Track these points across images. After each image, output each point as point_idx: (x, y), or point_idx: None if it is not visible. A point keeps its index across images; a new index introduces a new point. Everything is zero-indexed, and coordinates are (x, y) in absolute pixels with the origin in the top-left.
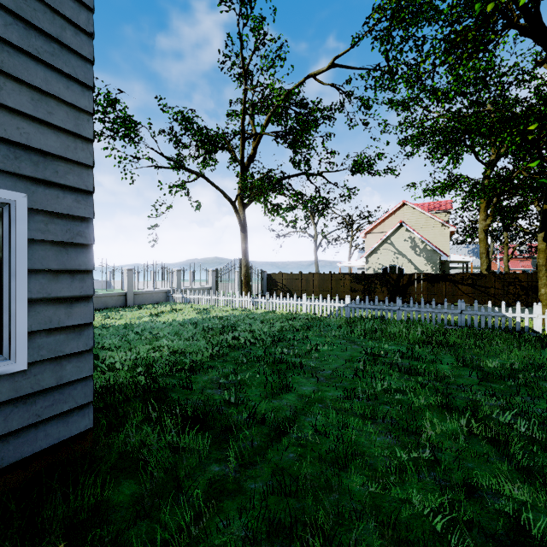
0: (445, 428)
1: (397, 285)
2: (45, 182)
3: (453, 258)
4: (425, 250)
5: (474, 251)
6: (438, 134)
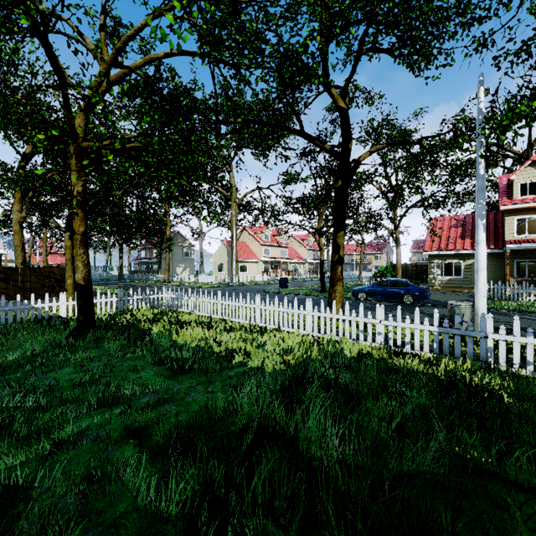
0: None
1: None
2: None
3: None
4: None
5: (12, 243)
6: None
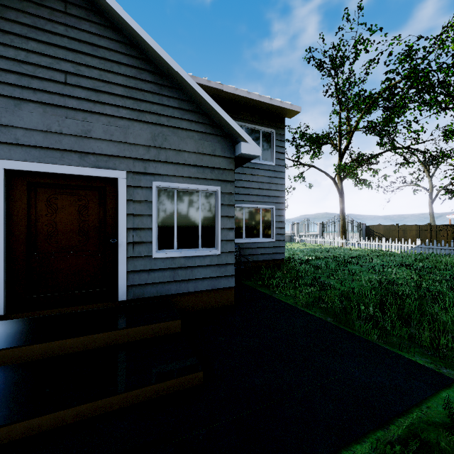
0: (402, 277)
1: None
2: (277, 202)
3: None
4: None
5: None
6: None
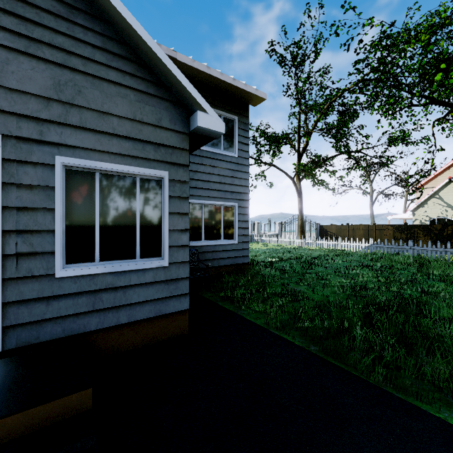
0: (369, 279)
1: (441, 234)
2: (240, 199)
3: None
4: None
5: None
6: None
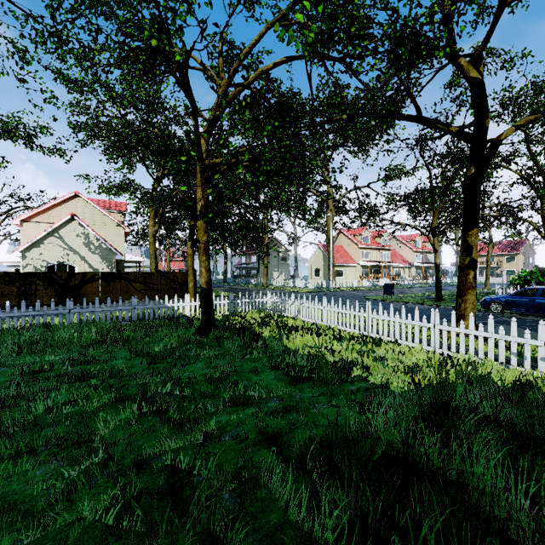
0: (119, 420)
1: (68, 285)
2: None
3: (128, 258)
4: (100, 248)
5: (146, 253)
6: (114, 134)
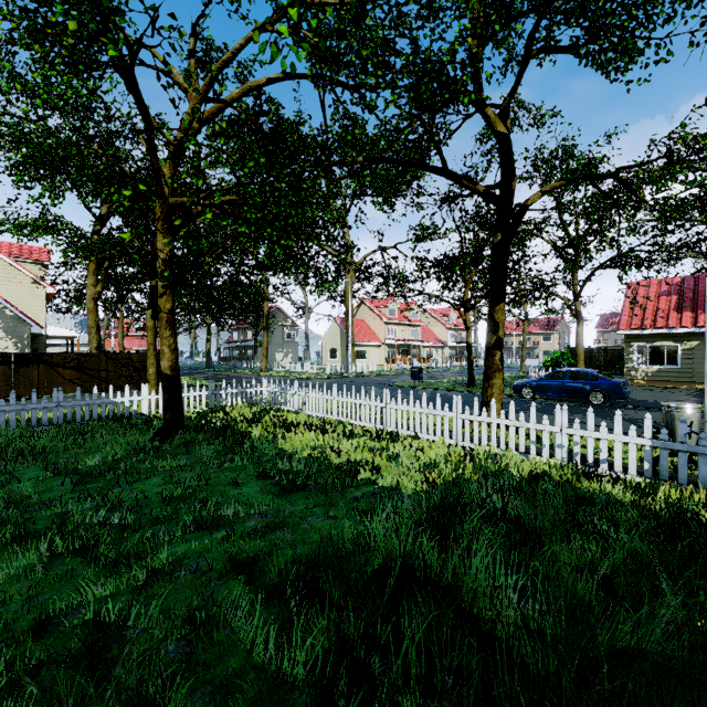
0: (15, 569)
1: None
2: None
3: (52, 331)
4: (3, 316)
5: (84, 324)
6: (26, 145)
